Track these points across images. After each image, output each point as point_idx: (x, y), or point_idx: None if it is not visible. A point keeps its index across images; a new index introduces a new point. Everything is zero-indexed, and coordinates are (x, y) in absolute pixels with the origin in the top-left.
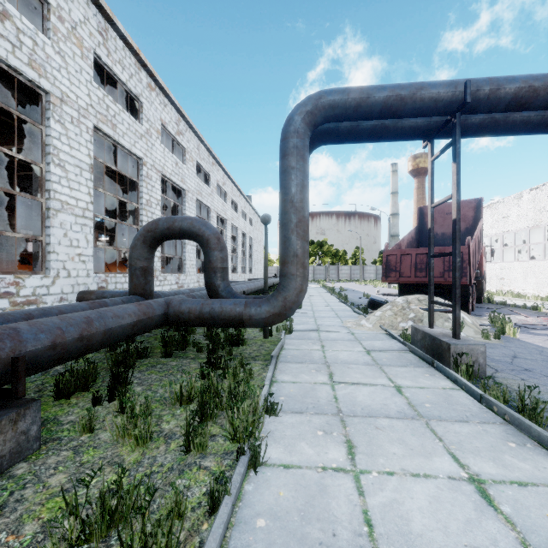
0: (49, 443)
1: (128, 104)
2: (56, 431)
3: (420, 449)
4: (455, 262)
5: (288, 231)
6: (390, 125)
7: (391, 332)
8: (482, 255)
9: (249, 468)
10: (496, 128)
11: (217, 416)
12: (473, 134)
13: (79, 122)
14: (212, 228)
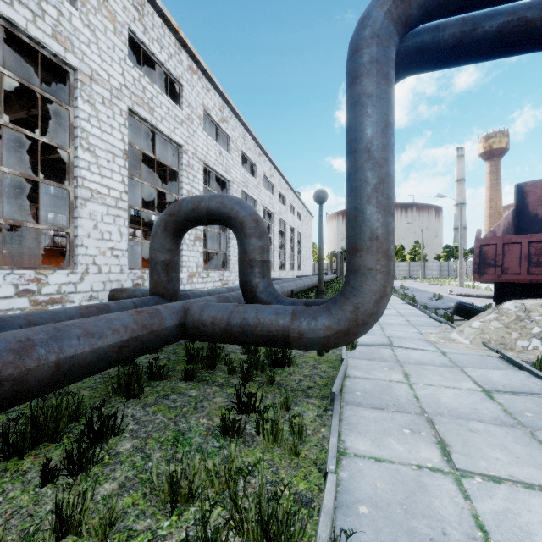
0: None
1: (172, 95)
2: None
3: None
4: None
5: (360, 199)
6: (536, 17)
7: (511, 356)
8: None
9: None
10: None
11: None
12: None
13: (111, 104)
14: (248, 207)
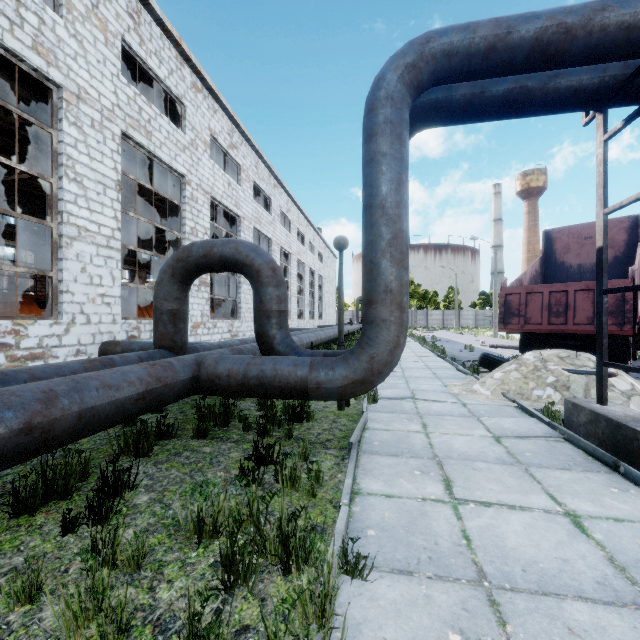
0: None
1: (171, 113)
2: None
3: None
4: None
5: (376, 253)
6: (536, 87)
7: (524, 405)
8: None
9: None
10: None
11: (254, 581)
12: None
13: (102, 127)
14: (265, 254)
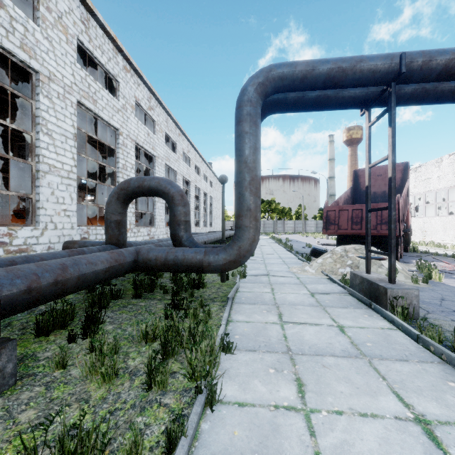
0: (24, 379)
1: (107, 84)
2: (32, 366)
3: (366, 387)
4: (390, 215)
5: (242, 188)
6: (332, 95)
7: (332, 277)
8: (408, 211)
9: (206, 406)
10: (426, 97)
11: (177, 354)
12: (406, 103)
13: (64, 98)
14: (177, 186)
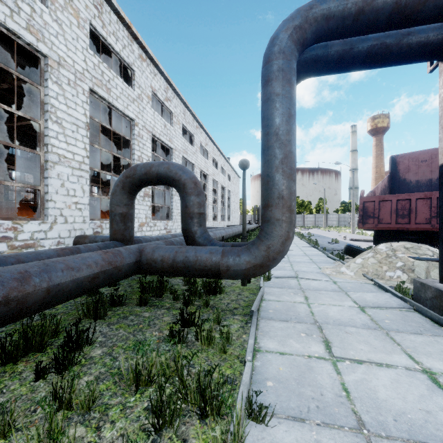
0: None
1: (125, 77)
2: None
3: None
4: None
5: (271, 169)
6: (393, 43)
7: (380, 283)
8: None
9: None
10: None
11: (178, 425)
12: None
13: (75, 85)
14: (189, 172)
